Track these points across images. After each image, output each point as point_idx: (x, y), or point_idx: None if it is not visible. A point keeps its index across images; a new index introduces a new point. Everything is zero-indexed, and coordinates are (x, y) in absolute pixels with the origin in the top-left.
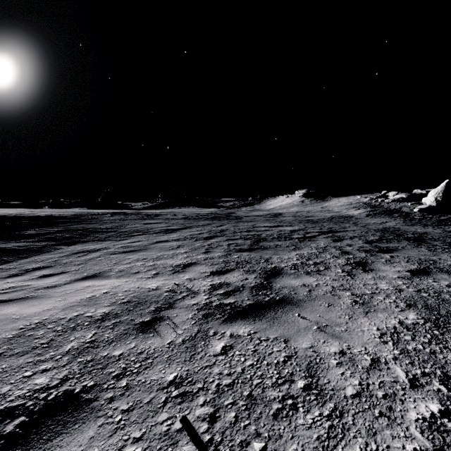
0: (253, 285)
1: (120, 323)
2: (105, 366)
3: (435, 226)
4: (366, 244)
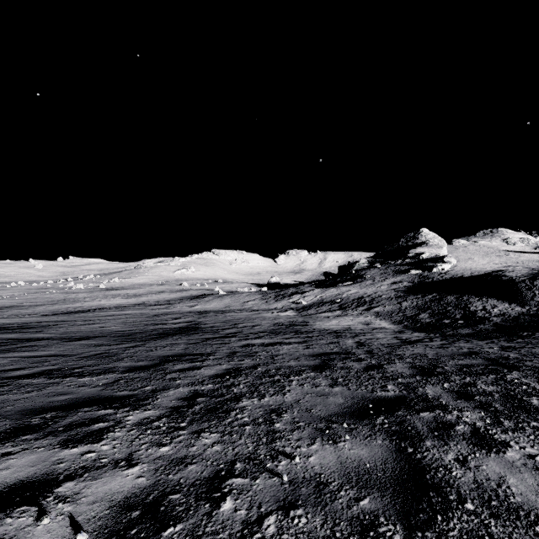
0: (296, 323)
1: (317, 321)
2: (312, 320)
3: (7, 348)
4: (228, 330)
